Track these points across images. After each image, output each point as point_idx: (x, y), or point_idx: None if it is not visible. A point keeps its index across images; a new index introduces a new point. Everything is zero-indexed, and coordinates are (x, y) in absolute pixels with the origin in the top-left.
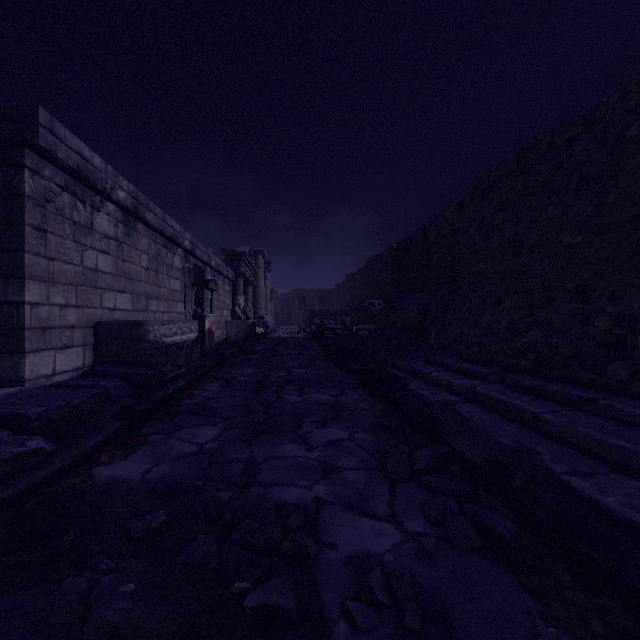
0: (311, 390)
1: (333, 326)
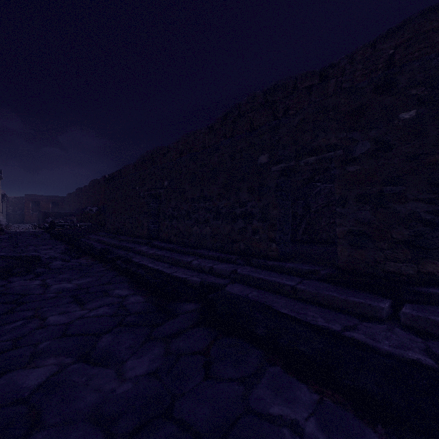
0: (42, 246)
1: (62, 223)
